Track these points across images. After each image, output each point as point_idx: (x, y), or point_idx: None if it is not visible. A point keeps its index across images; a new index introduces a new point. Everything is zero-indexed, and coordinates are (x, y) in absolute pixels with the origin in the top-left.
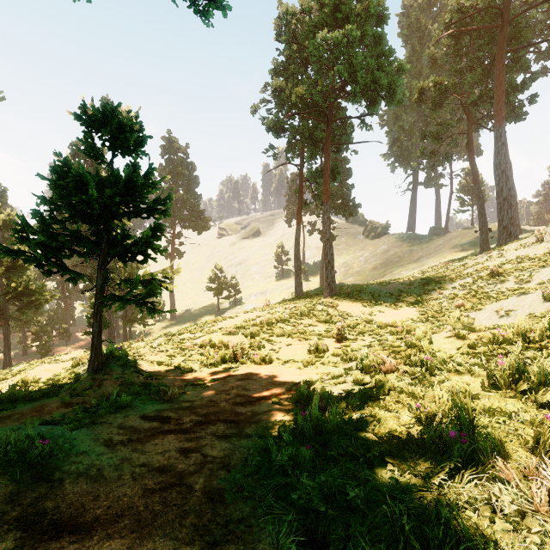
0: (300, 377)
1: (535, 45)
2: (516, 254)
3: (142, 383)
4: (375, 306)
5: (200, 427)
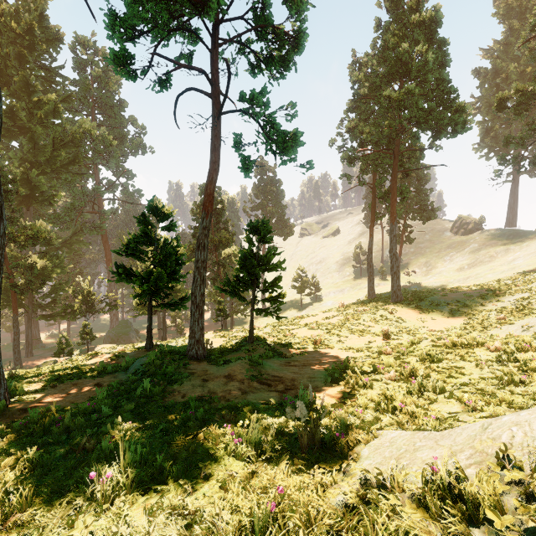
0: (351, 356)
1: None
2: None
3: (272, 350)
4: (431, 314)
5: (303, 366)
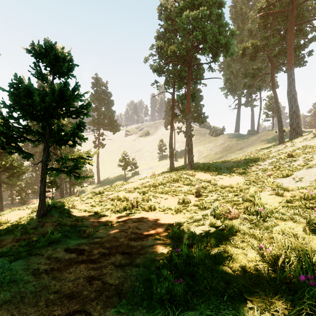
0: (173, 220)
1: (310, 23)
2: (302, 144)
3: (71, 224)
4: (218, 175)
5: (104, 258)
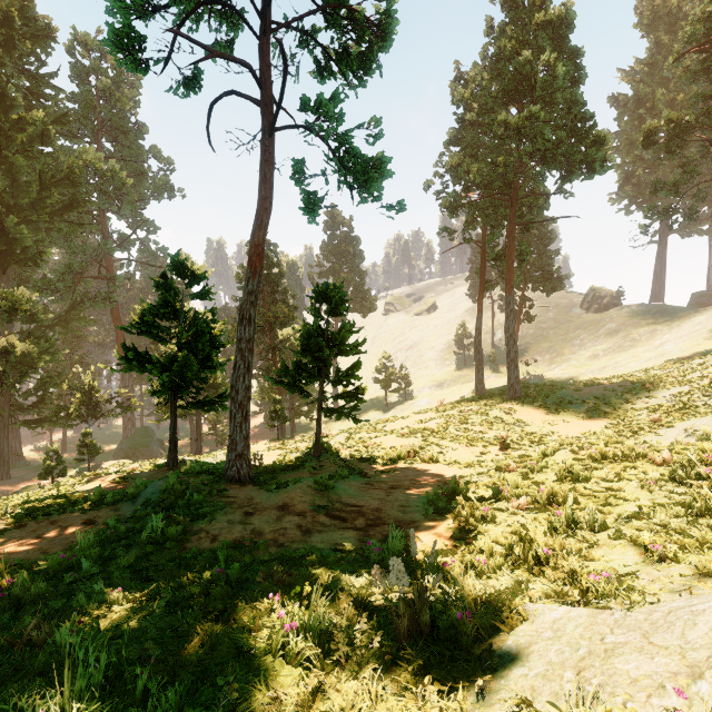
0: (458, 474)
1: None
2: None
3: (348, 467)
4: (561, 414)
5: (392, 489)
